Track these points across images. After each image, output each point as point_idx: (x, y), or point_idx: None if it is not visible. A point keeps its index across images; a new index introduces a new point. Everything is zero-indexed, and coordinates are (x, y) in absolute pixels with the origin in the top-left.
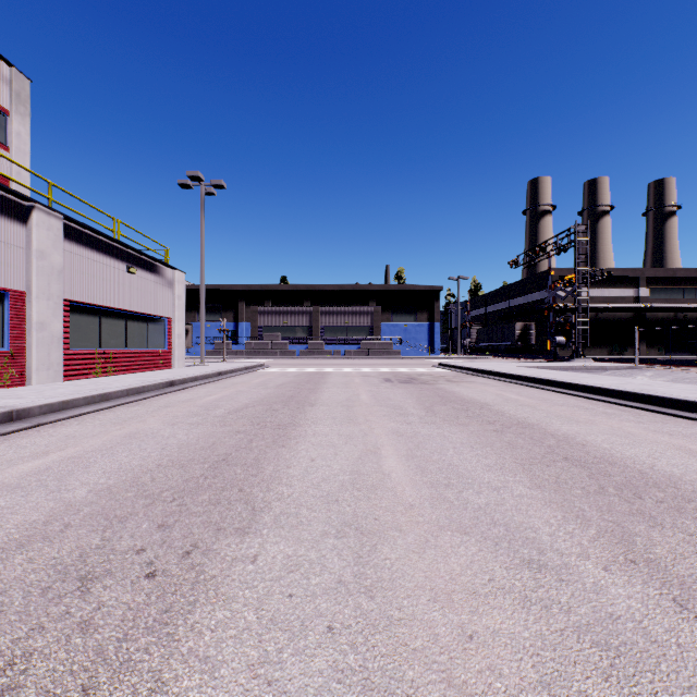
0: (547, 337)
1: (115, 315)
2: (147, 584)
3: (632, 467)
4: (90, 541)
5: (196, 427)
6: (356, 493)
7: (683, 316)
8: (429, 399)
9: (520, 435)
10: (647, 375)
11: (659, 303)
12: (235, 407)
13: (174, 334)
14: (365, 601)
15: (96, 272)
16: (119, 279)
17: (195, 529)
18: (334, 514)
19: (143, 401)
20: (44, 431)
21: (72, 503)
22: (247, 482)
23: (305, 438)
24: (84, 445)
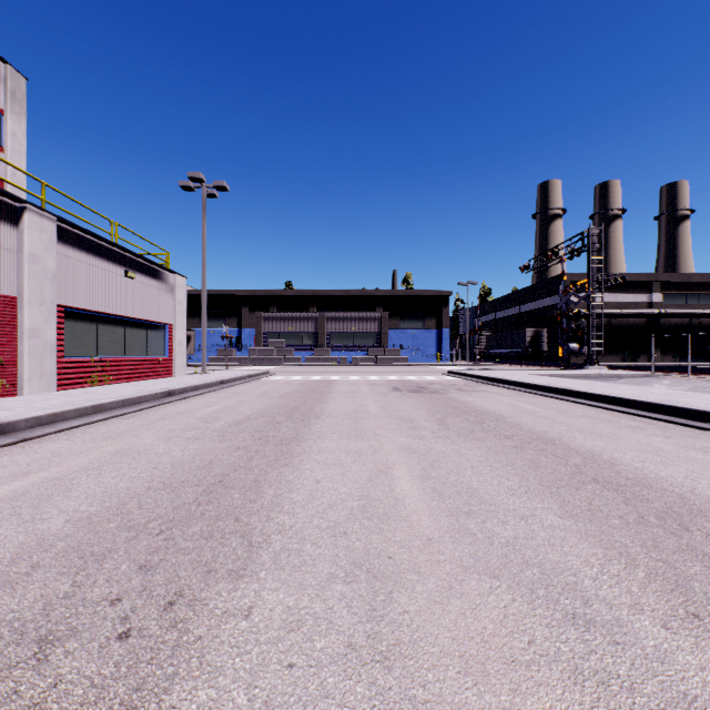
0: (558, 343)
1: (113, 321)
2: (118, 648)
3: (670, 491)
4: (58, 588)
5: (193, 442)
6: (367, 524)
7: (698, 322)
8: (441, 410)
9: (541, 451)
10: (665, 383)
11: (673, 309)
12: (236, 420)
13: (175, 341)
14: (381, 674)
15: (92, 277)
16: (117, 284)
17: (182, 571)
18: (342, 551)
19: (139, 412)
20: (28, 447)
21: (45, 537)
22: (245, 510)
23: (310, 455)
24: (69, 464)
